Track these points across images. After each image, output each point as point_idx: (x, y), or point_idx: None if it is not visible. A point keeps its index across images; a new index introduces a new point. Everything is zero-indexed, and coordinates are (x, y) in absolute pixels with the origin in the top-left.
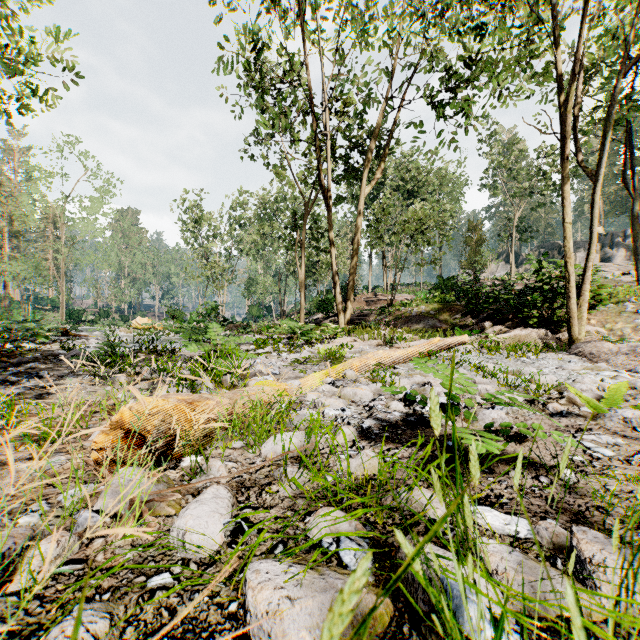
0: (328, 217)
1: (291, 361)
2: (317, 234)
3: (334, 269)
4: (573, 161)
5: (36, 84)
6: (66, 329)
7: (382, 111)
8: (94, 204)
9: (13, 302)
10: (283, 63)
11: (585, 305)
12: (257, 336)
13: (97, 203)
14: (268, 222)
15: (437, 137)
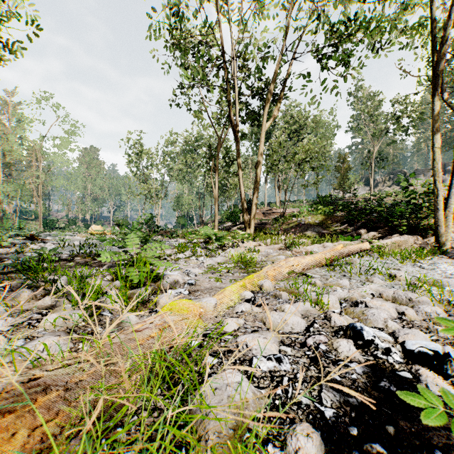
0: (237, 147)
1: (207, 268)
2: (227, 162)
3: (241, 187)
4: (418, 109)
5: (7, 42)
6: (33, 235)
7: (280, 62)
8: (64, 142)
9: (6, 214)
10: (201, 26)
11: (450, 216)
12: (181, 240)
13: (66, 141)
14: (191, 155)
15: (322, 84)
